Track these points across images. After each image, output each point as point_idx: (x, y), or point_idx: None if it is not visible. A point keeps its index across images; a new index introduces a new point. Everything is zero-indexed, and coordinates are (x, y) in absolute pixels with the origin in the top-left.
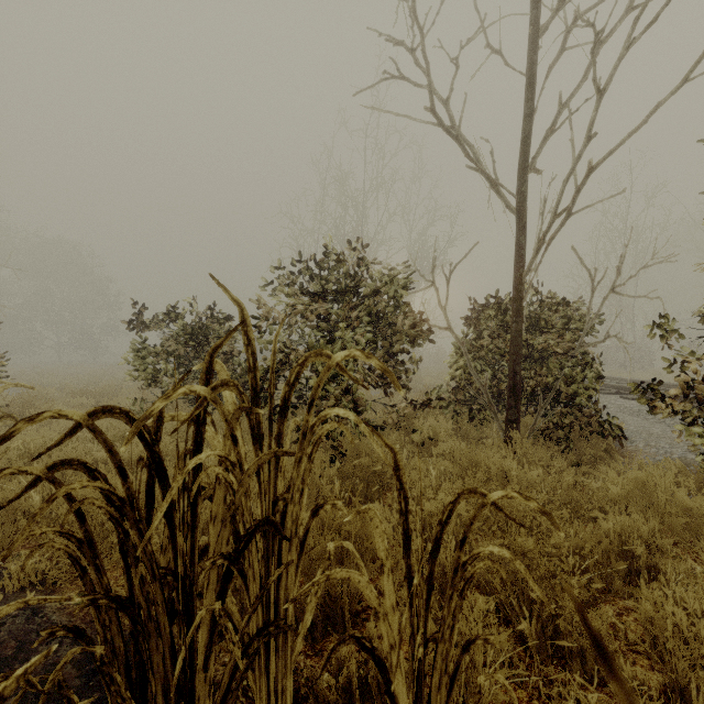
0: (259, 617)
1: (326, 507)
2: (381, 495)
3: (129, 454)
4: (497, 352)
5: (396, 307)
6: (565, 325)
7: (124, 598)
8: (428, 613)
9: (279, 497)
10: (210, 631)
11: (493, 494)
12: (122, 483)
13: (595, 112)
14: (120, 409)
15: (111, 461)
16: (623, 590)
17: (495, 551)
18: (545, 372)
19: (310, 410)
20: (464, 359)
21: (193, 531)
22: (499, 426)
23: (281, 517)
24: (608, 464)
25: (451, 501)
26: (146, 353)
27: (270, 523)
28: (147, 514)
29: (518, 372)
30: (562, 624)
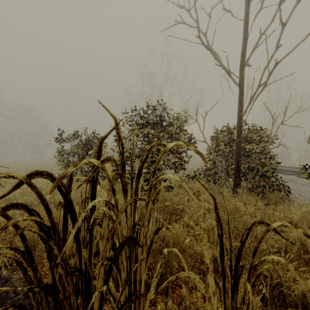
0: (126, 291)
1: (162, 229)
2: (176, 219)
3: (55, 200)
4: (227, 152)
5: (180, 131)
6: (260, 139)
7: (49, 287)
8: (234, 296)
9: (136, 223)
10: (100, 303)
11: (274, 224)
12: (48, 217)
13: (281, 34)
14: (47, 172)
15: (41, 204)
16: (308, 269)
17: (275, 258)
18: (251, 161)
19: (154, 175)
20: (211, 155)
21: (90, 245)
22: (230, 186)
23: (136, 234)
24: (282, 204)
25: (248, 228)
26: (63, 153)
27: (132, 238)
28: (63, 234)
29: (240, 161)
30: (285, 290)
